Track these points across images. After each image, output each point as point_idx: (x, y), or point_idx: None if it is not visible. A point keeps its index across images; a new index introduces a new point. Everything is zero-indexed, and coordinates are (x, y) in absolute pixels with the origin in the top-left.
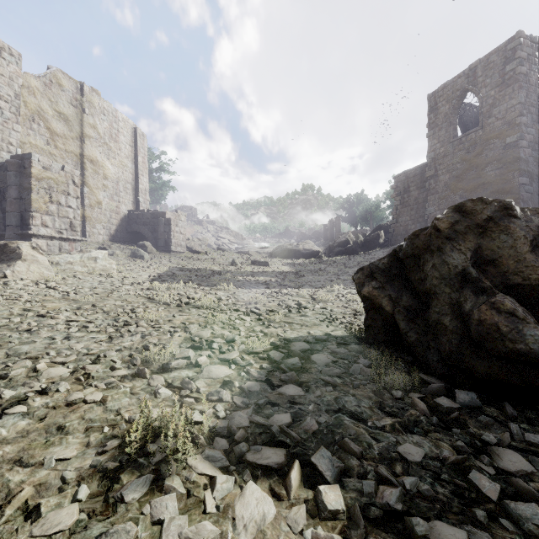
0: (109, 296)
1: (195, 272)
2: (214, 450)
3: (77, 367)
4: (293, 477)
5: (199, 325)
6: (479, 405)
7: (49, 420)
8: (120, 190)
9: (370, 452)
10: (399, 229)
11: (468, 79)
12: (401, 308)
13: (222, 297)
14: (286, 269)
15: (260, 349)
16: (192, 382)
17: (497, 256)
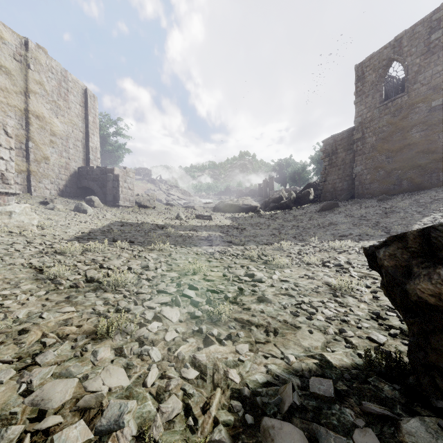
0: None
1: (137, 227)
2: None
3: None
4: None
5: (71, 347)
6: None
7: None
8: (69, 147)
9: None
10: (328, 187)
11: (394, 49)
12: None
13: (150, 264)
14: (228, 222)
15: None
16: None
17: None
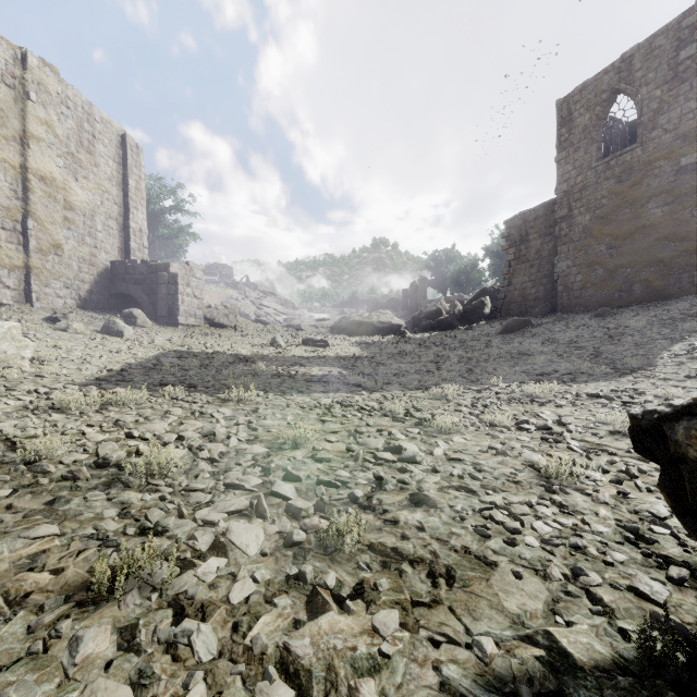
0: None
1: (204, 359)
2: None
3: None
4: None
5: (26, 628)
6: None
7: None
8: (96, 229)
9: None
10: (513, 294)
11: (620, 75)
12: None
13: (218, 430)
14: (355, 351)
15: None
16: None
17: None
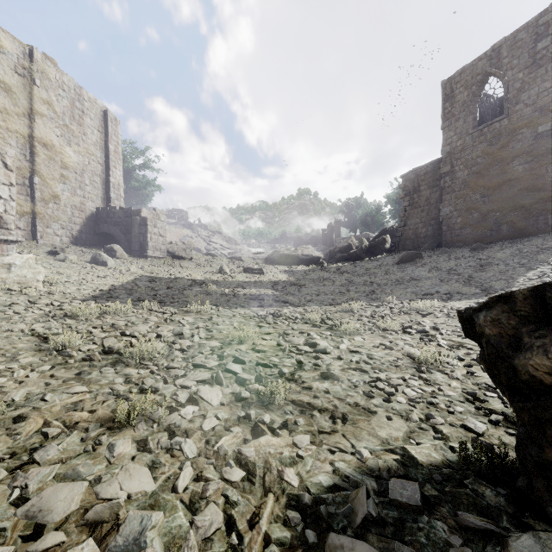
0: None
1: (169, 283)
2: None
3: None
4: None
5: (80, 439)
6: None
7: None
8: (85, 183)
9: None
10: (408, 233)
11: (491, 61)
12: None
13: (185, 331)
14: (284, 277)
15: None
16: None
17: None
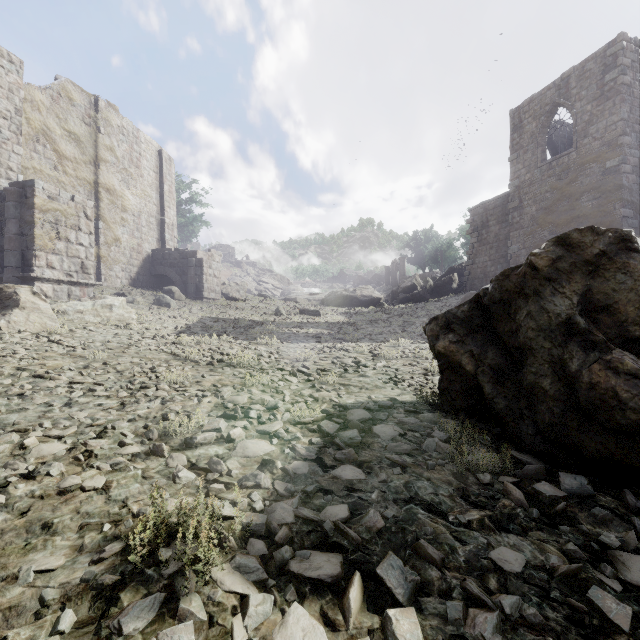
0: (125, 351)
1: (232, 323)
2: (247, 557)
3: (77, 442)
4: (353, 598)
5: (233, 388)
6: (591, 493)
7: (33, 515)
8: (142, 225)
9: (454, 559)
10: (476, 271)
11: (560, 91)
12: (486, 367)
13: (263, 353)
14: (341, 319)
15: (309, 419)
16: (222, 463)
17: (612, 301)
